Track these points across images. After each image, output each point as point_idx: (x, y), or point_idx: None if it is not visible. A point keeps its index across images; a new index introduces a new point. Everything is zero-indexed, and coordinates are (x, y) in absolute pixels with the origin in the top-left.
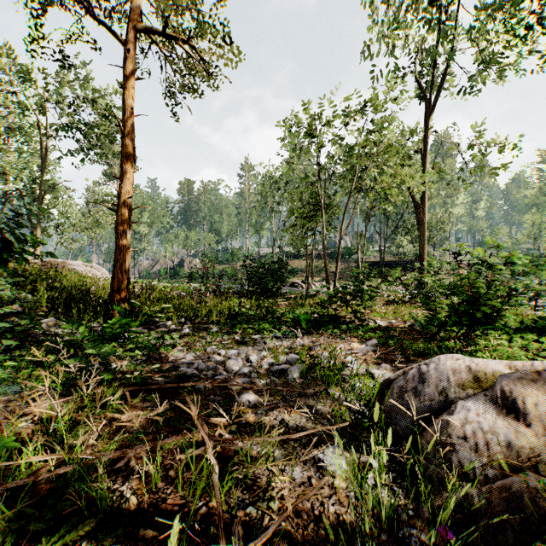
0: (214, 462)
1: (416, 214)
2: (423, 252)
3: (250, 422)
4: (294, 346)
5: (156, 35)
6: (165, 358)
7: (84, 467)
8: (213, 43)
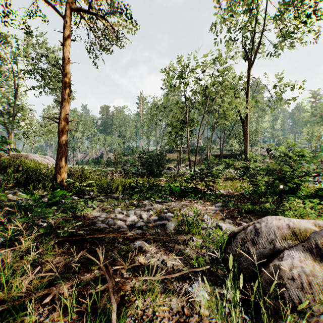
0: (114, 300)
1: (242, 126)
2: (246, 149)
3: (141, 263)
4: (170, 208)
5: (84, 12)
6: (87, 217)
7: (17, 306)
8: (120, 18)
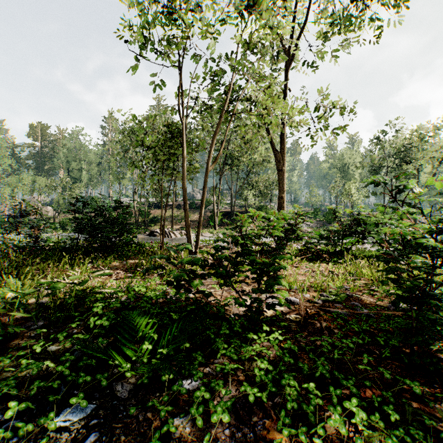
0: None
1: (276, 162)
2: (282, 201)
3: None
4: None
5: None
6: None
7: None
8: None
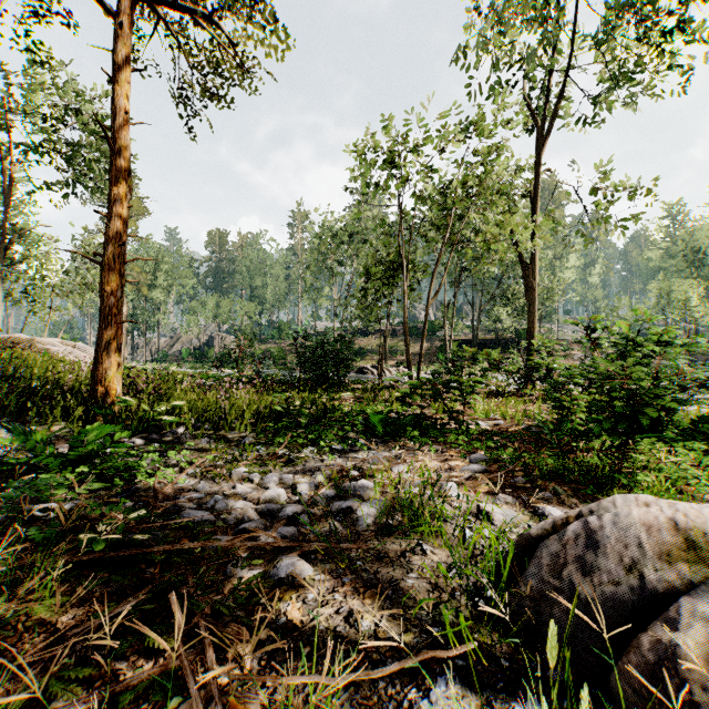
0: None
1: (524, 277)
2: (533, 328)
3: (293, 621)
4: (366, 465)
5: (162, 6)
6: (164, 491)
7: None
8: (247, 20)
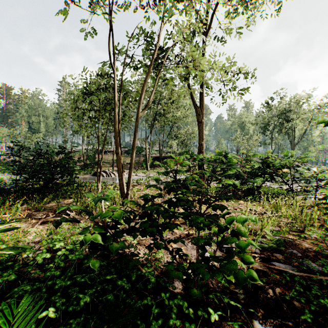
0: None
1: (197, 115)
2: (202, 147)
3: None
4: None
5: None
6: None
7: None
8: None
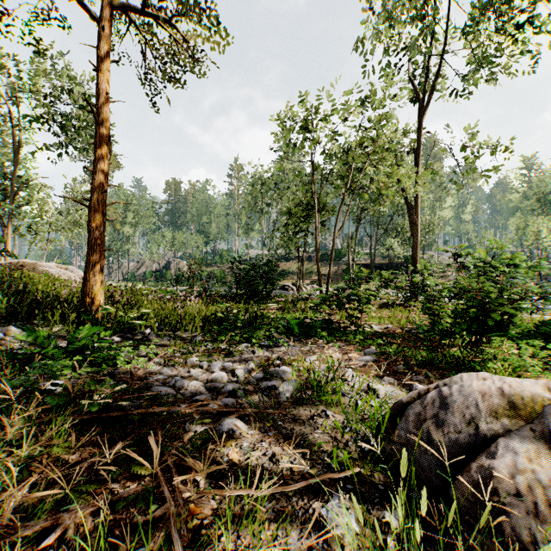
0: (178, 542)
1: (409, 215)
2: (416, 254)
3: (233, 460)
4: (286, 356)
5: (134, 13)
6: (138, 374)
7: None
8: (197, 23)
